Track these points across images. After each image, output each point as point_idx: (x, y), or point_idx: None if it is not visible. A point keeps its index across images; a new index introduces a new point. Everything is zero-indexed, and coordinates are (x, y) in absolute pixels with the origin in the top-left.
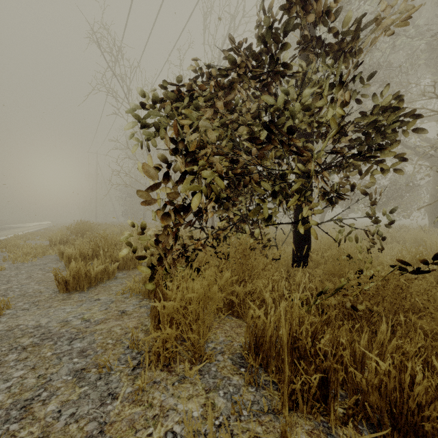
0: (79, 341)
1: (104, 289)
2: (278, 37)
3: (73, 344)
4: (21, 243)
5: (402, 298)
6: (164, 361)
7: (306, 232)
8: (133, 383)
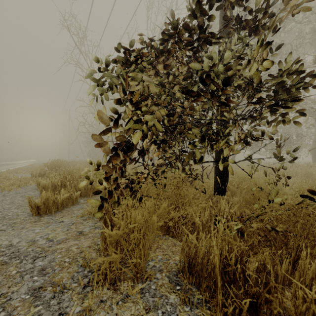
0: (41, 260)
1: (68, 213)
2: (206, 10)
3: (36, 262)
4: (11, 176)
5: (310, 223)
6: (111, 279)
7: (225, 168)
8: (82, 302)
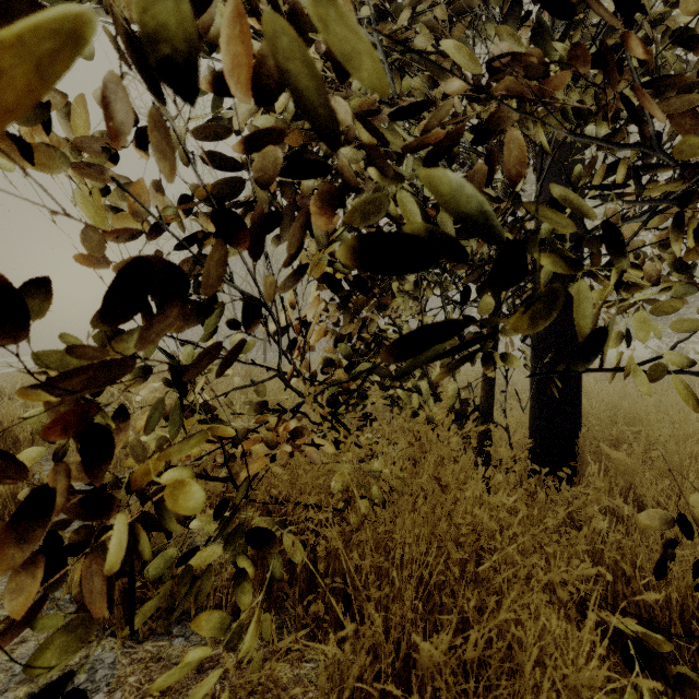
0: None
1: None
2: None
3: None
4: None
5: None
6: None
7: (572, 382)
8: None
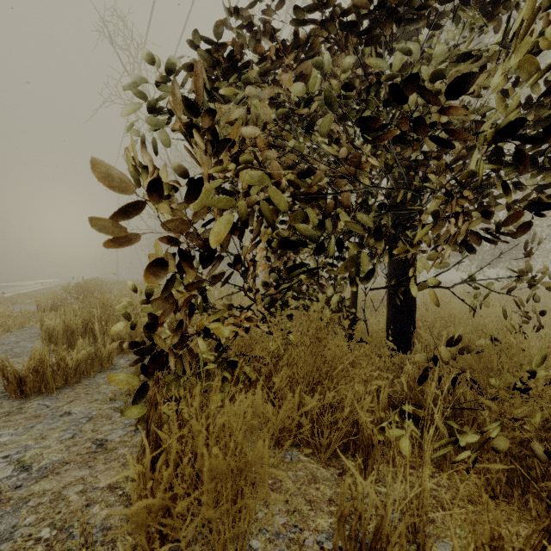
0: None
1: (86, 391)
2: None
3: None
4: (3, 308)
5: None
6: None
7: (409, 296)
8: None
